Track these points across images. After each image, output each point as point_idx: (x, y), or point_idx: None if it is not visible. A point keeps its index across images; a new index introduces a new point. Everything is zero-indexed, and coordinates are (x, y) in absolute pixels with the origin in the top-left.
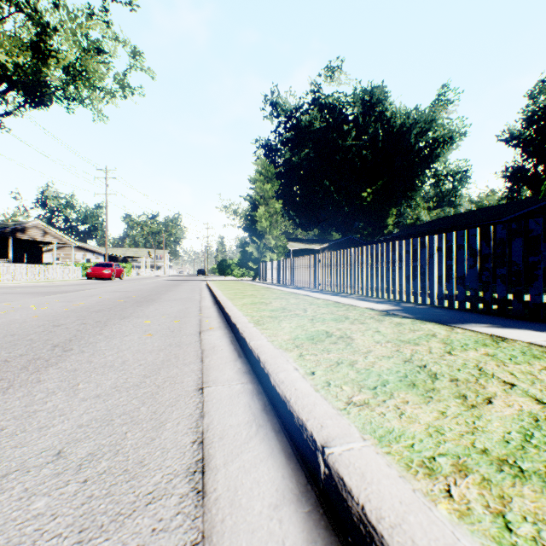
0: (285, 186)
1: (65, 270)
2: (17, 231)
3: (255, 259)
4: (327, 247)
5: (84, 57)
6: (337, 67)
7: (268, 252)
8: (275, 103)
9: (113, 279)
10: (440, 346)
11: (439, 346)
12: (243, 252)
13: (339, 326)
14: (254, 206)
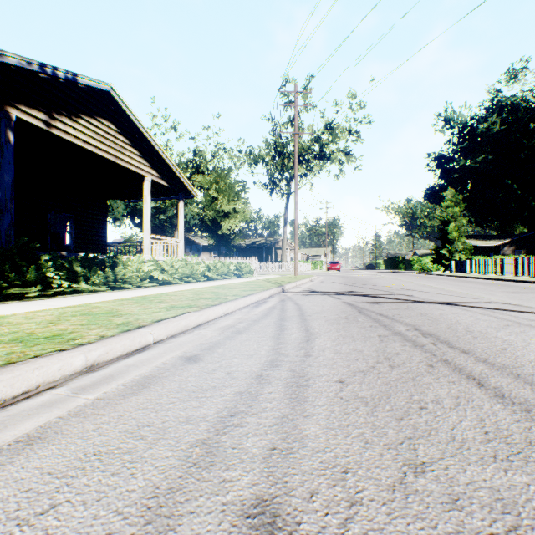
0: (457, 187)
1: (307, 266)
2: (275, 244)
3: (445, 258)
4: (507, 243)
5: (347, 159)
6: (520, 69)
7: (456, 253)
8: (448, 118)
9: (340, 271)
10: (534, 279)
11: (534, 279)
12: (434, 253)
13: (513, 278)
14: (444, 222)
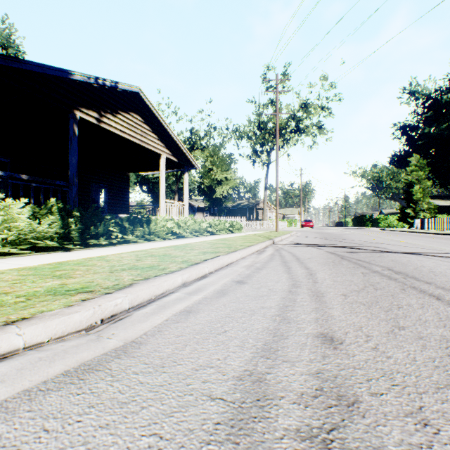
0: (421, 153)
1: (284, 223)
2: (256, 205)
3: (410, 217)
4: None
5: (320, 132)
6: None
7: (420, 212)
8: (413, 91)
9: (313, 228)
10: None
11: None
12: (399, 212)
13: None
14: (409, 185)
